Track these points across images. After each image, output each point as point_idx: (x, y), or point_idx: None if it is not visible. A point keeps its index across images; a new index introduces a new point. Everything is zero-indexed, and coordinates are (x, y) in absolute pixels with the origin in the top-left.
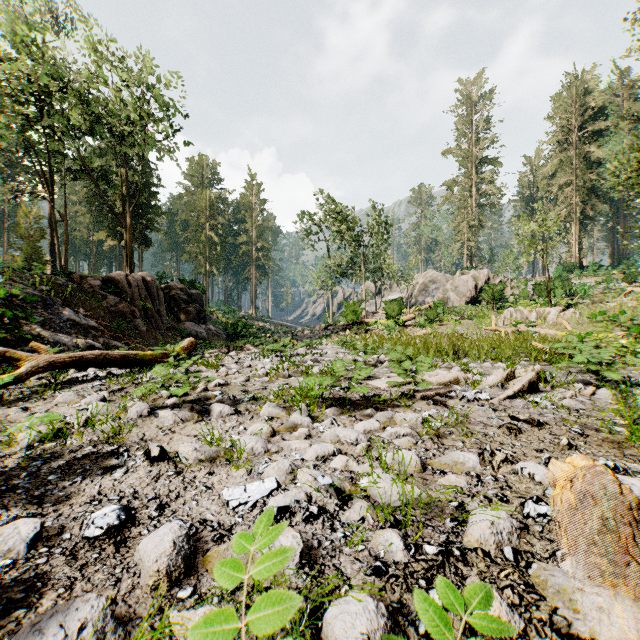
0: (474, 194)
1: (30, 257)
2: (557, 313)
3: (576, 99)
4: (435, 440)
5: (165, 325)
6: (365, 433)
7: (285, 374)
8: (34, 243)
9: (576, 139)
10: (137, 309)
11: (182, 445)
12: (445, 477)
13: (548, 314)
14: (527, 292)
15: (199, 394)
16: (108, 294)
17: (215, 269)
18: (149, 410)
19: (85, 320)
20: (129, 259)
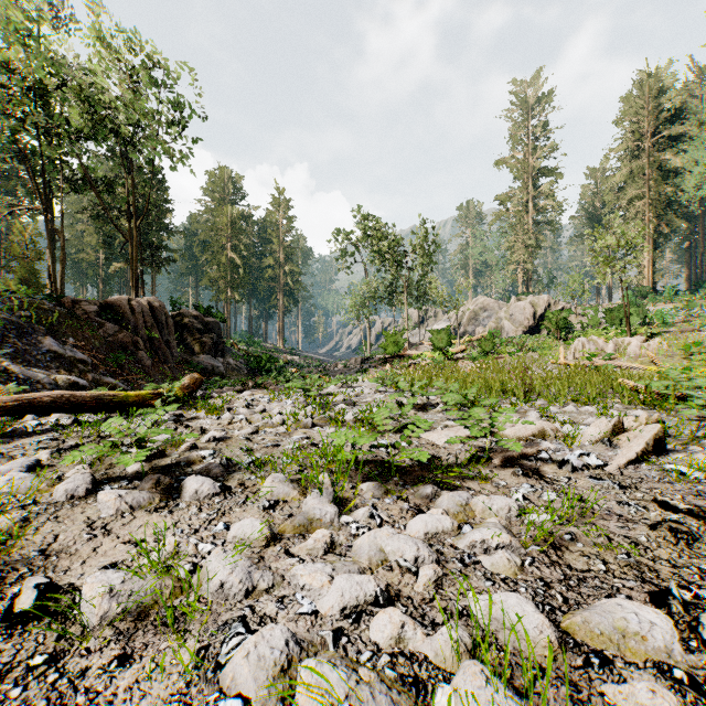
0: (531, 210)
1: (25, 281)
2: (639, 344)
3: (649, 100)
4: (552, 555)
5: (175, 358)
6: (427, 538)
7: (307, 423)
8: (30, 265)
9: (649, 146)
10: (141, 339)
11: (88, 580)
12: (623, 687)
13: (628, 345)
14: (597, 320)
15: (181, 454)
16: (106, 322)
17: (237, 295)
18: (89, 487)
19: (71, 352)
20: (135, 282)
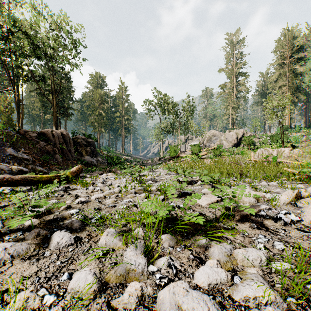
0: (235, 91)
1: (6, 122)
2: (289, 151)
3: (288, 41)
4: (306, 308)
5: (73, 158)
6: (210, 288)
7: (132, 192)
8: (8, 115)
9: (288, 62)
10: (57, 149)
11: None
12: None
13: (283, 152)
14: (267, 140)
15: (60, 212)
16: (40, 141)
17: (103, 129)
18: None
19: (21, 155)
20: (55, 123)
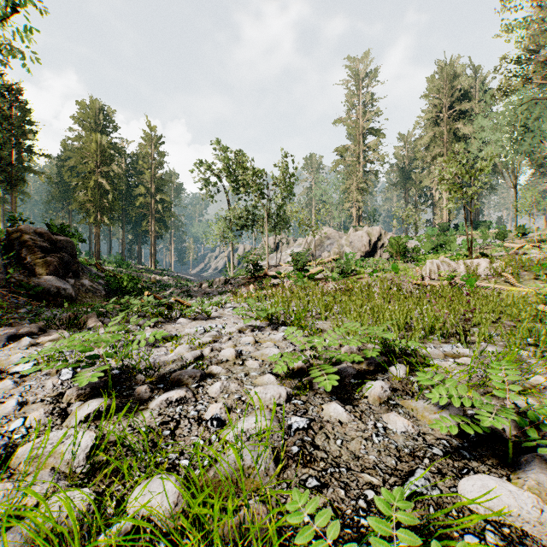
0: (361, 161)
1: None
2: (488, 265)
3: (446, 82)
4: None
5: (1, 280)
6: None
7: None
8: None
9: (446, 117)
10: None
11: None
12: None
13: (477, 266)
14: (429, 245)
15: None
16: None
17: (107, 219)
18: None
19: None
20: None
